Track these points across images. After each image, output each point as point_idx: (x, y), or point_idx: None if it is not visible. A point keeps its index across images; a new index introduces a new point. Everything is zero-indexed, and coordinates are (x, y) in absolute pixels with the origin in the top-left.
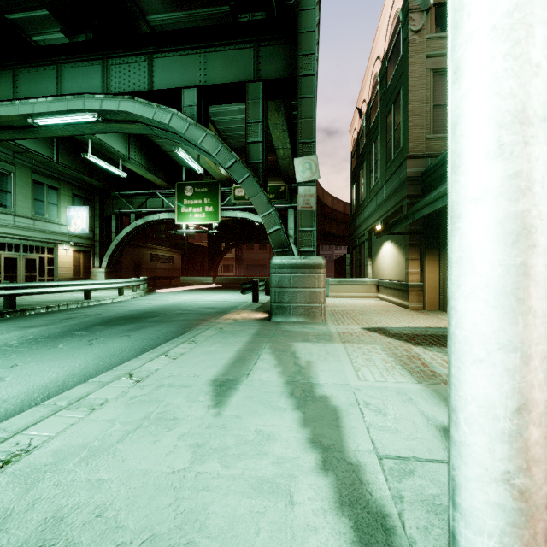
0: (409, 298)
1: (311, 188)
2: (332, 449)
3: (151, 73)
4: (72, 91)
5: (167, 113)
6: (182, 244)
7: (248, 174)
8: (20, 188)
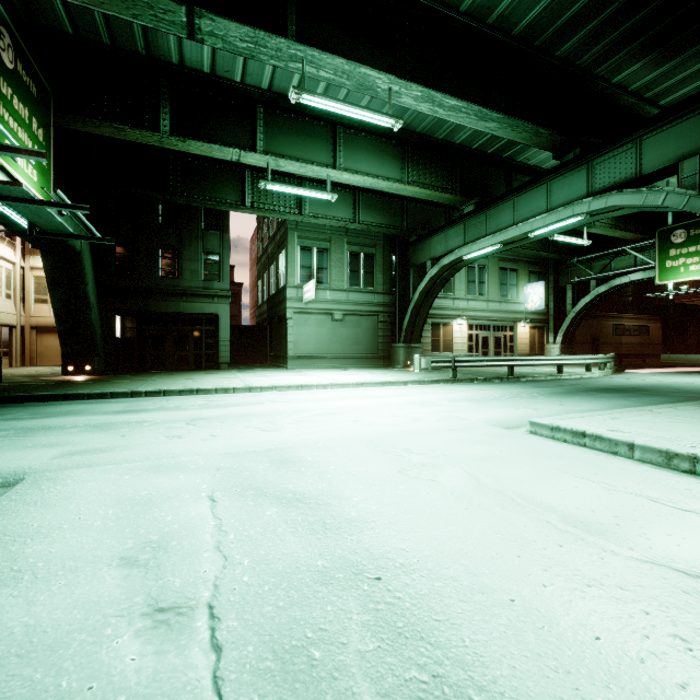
0: None
1: None
2: None
3: (639, 156)
4: (559, 200)
5: (659, 194)
6: (662, 308)
7: None
8: (490, 277)
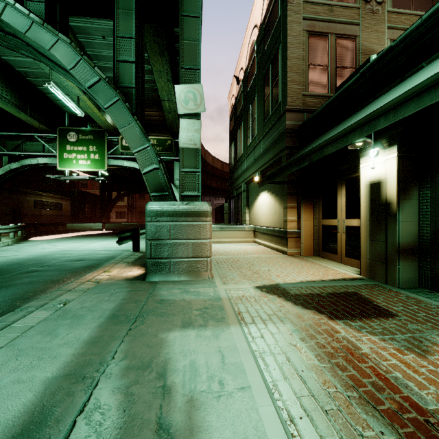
0: (288, 244)
1: (195, 122)
2: None
3: None
4: None
5: None
6: (71, 192)
7: (116, 98)
8: None
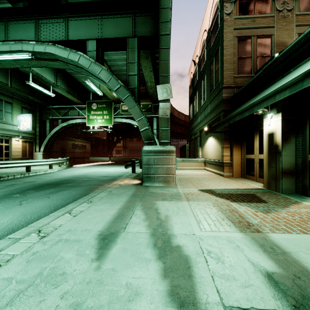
0: (224, 170)
1: (167, 104)
2: (188, 302)
3: (67, 29)
4: (15, 39)
5: (76, 54)
6: (91, 138)
7: (128, 94)
8: None
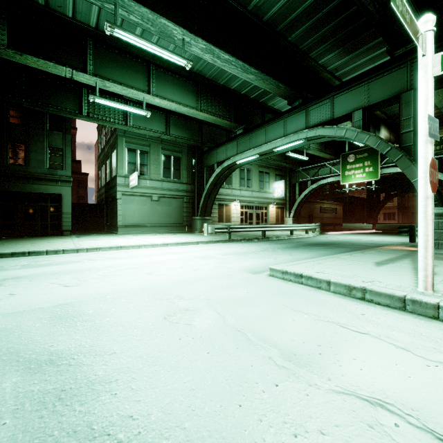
0: None
1: None
2: None
3: (332, 107)
4: (290, 130)
5: (343, 129)
6: (343, 198)
7: (401, 155)
8: (254, 176)
